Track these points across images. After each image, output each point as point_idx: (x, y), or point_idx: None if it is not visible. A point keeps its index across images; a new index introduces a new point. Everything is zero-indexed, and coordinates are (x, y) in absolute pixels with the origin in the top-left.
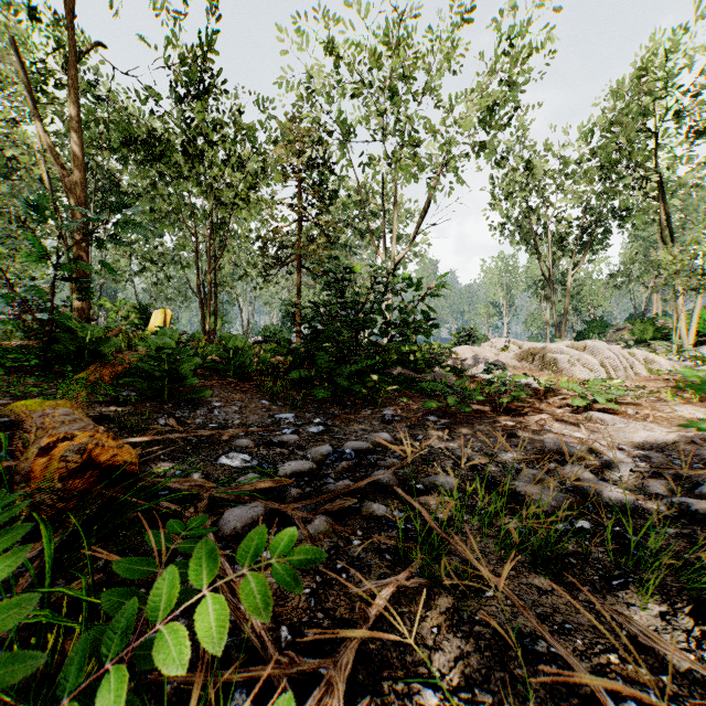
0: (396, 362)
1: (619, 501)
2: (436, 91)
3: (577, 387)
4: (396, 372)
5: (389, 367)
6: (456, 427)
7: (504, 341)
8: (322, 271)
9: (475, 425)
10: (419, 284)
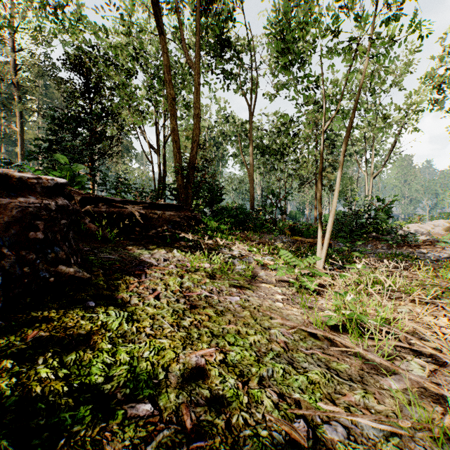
0: (373, 231)
1: (417, 255)
2: (399, 82)
3: (447, 241)
4: (373, 235)
5: (369, 233)
6: (391, 249)
7: (440, 221)
8: (329, 185)
9: (398, 249)
10: (384, 200)
